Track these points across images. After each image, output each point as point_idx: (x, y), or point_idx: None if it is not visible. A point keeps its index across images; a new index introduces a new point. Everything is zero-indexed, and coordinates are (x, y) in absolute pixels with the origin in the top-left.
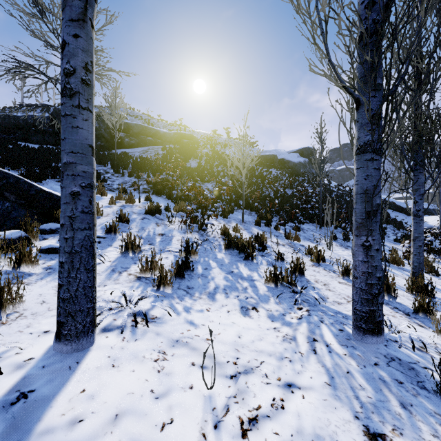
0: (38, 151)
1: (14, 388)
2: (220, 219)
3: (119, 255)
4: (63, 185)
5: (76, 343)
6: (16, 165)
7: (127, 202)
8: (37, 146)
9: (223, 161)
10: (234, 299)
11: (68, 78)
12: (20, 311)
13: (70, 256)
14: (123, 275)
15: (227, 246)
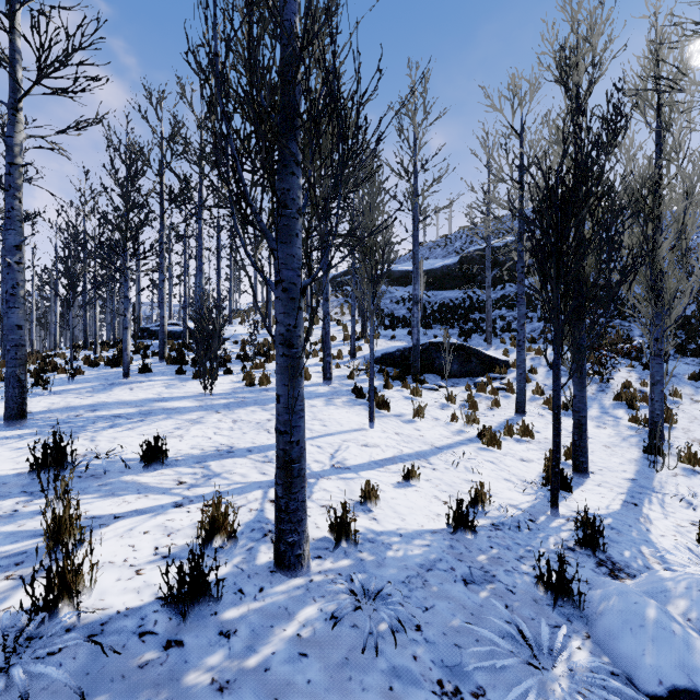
0: (454, 301)
1: (510, 418)
2: (636, 371)
3: (531, 395)
4: (517, 371)
5: (521, 415)
6: (452, 324)
7: (536, 355)
8: (450, 293)
9: (691, 273)
10: (595, 423)
11: (519, 342)
12: (500, 407)
13: (519, 390)
14: (534, 404)
15: (616, 397)
